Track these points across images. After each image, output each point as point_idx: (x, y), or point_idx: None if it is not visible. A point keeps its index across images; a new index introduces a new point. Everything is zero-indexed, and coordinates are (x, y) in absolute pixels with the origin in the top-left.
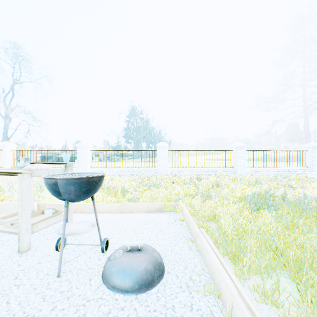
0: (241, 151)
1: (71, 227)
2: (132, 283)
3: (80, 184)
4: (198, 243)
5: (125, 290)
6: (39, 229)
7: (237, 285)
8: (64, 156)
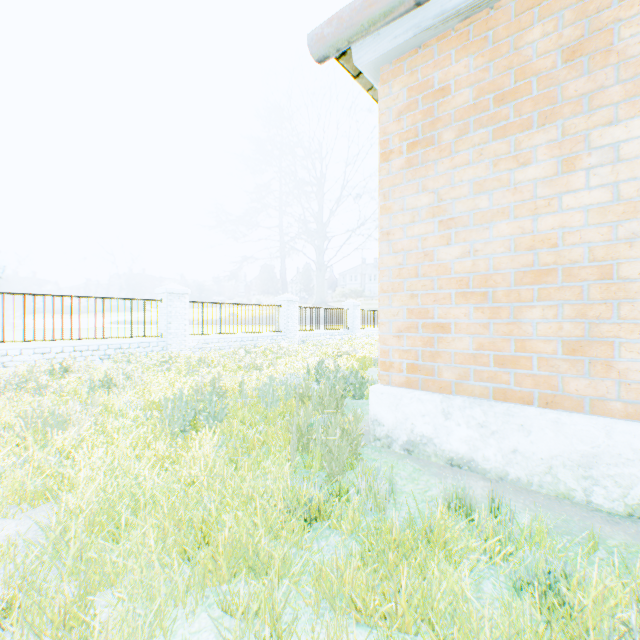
0: (181, 303)
1: None
2: None
3: None
4: None
5: None
6: None
7: None
8: None
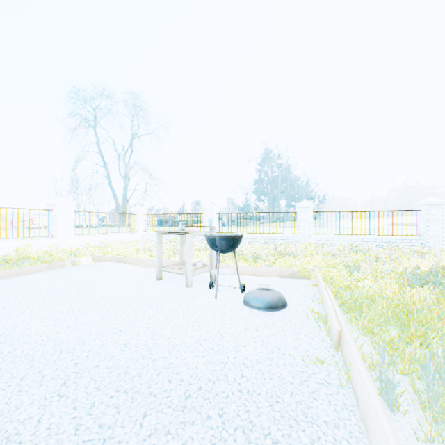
0: (437, 212)
1: (219, 272)
2: (263, 304)
3: (228, 240)
4: (322, 298)
5: (258, 308)
6: (196, 274)
7: (337, 312)
8: (209, 221)
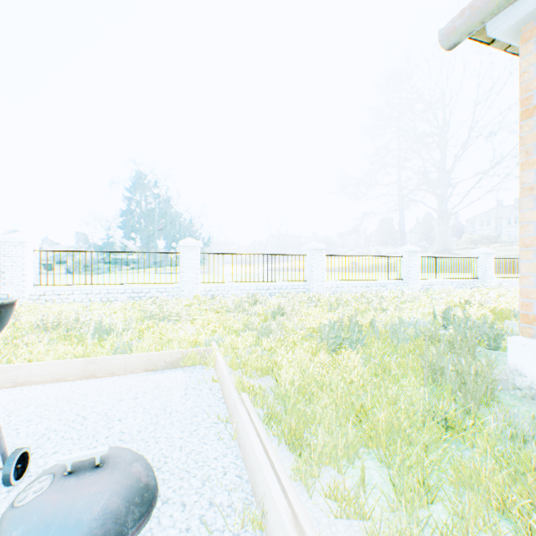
0: (319, 257)
1: None
2: None
3: None
4: (236, 424)
5: None
6: None
7: (294, 504)
8: None
